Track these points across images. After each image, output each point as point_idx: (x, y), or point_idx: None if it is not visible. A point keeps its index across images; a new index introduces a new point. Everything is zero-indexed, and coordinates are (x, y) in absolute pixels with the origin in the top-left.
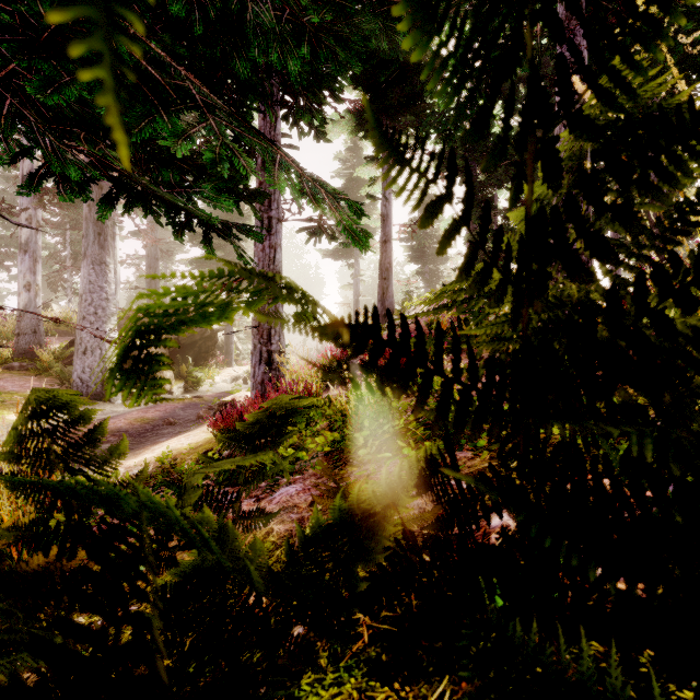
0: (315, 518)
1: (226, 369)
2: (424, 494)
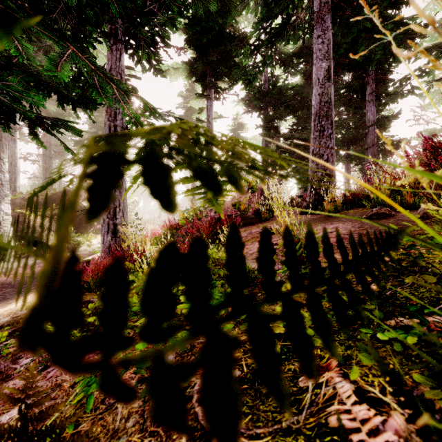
0: None
1: None
2: None
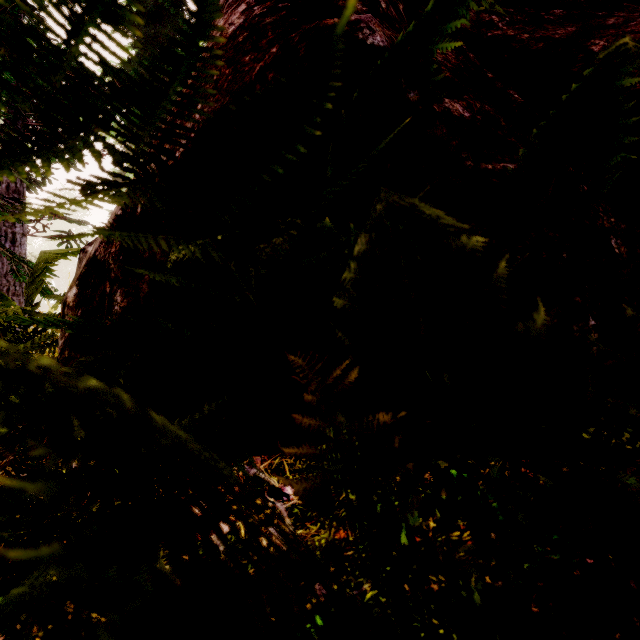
0: None
1: None
2: None
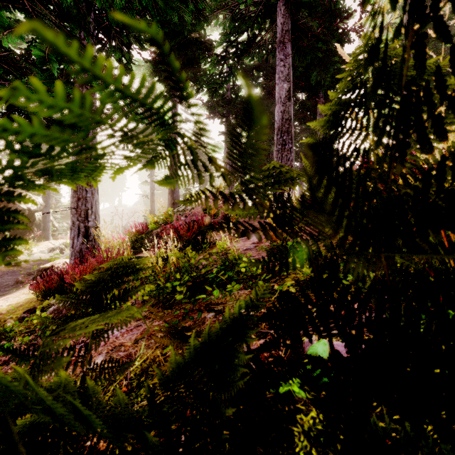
0: (174, 360)
1: (44, 242)
2: (272, 327)
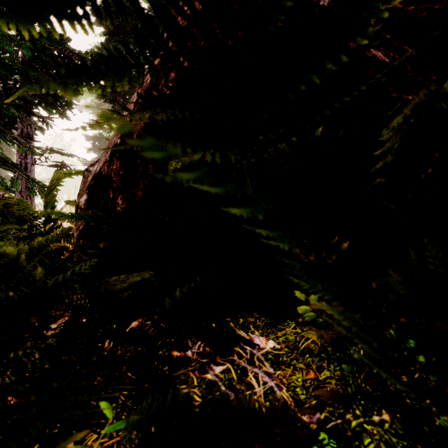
0: None
1: None
2: None
